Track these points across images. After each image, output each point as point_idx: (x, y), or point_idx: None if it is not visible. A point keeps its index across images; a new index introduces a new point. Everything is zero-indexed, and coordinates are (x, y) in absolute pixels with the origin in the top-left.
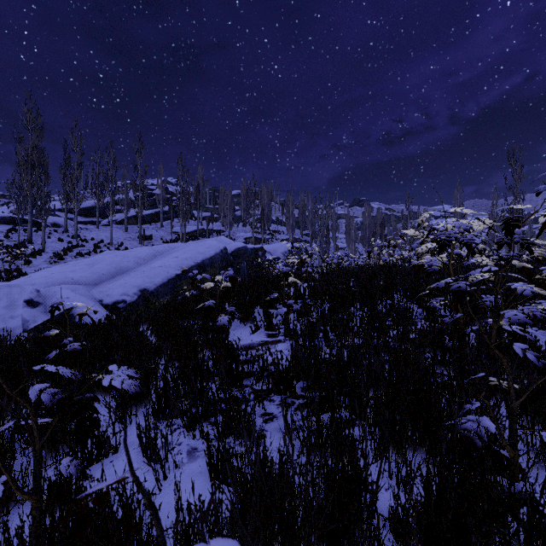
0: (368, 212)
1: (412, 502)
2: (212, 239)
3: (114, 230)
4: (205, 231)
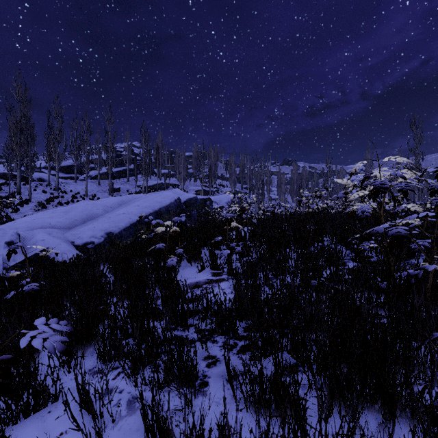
0: (296, 169)
1: None
2: (168, 191)
3: (89, 184)
4: (163, 185)
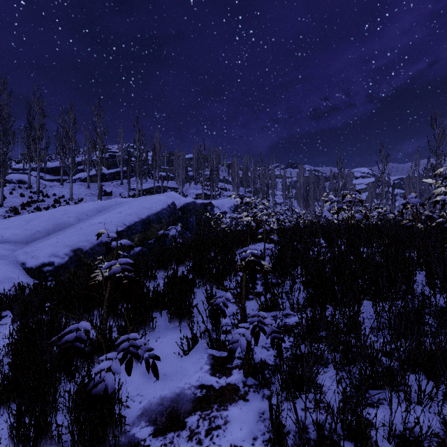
0: (303, 172)
1: None
2: (161, 194)
3: (77, 187)
4: (160, 188)
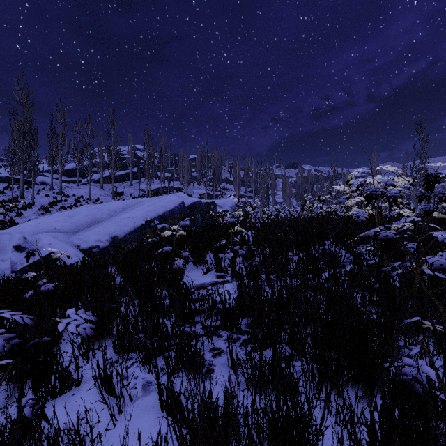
0: (301, 172)
1: (351, 441)
2: (172, 195)
3: (92, 188)
4: (167, 189)
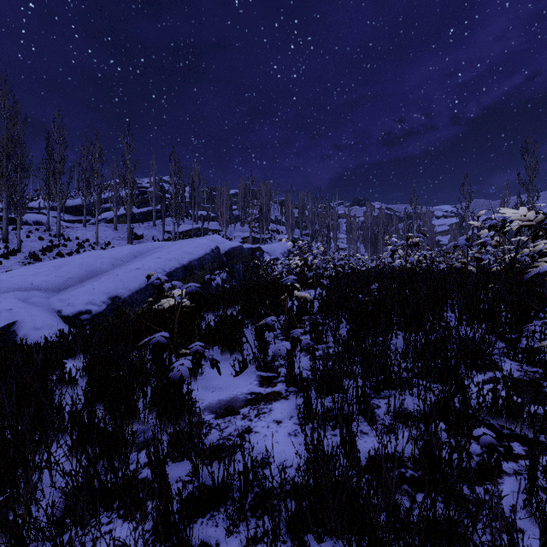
0: (371, 210)
1: None
2: (203, 237)
3: (103, 229)
4: (200, 230)
